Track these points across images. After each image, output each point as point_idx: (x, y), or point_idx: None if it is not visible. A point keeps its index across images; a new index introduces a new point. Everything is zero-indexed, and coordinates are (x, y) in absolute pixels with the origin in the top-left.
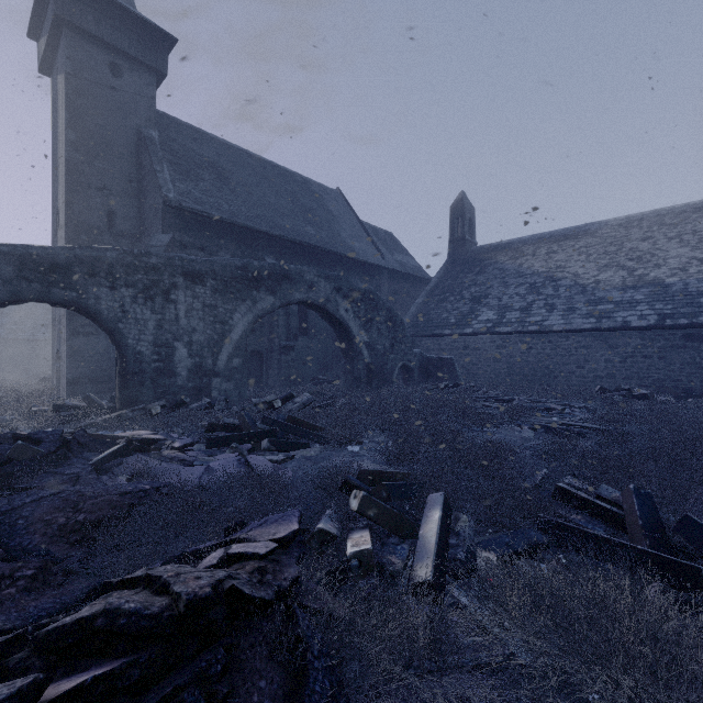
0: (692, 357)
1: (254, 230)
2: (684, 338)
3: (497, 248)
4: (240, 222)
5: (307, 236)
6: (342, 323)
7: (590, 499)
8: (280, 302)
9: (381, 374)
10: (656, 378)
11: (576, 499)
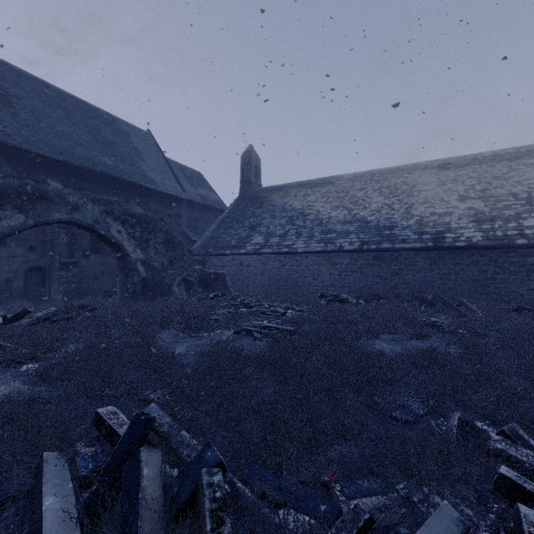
0: (378, 271)
1: (31, 152)
2: (374, 259)
3: (273, 190)
4: (11, 143)
5: (101, 165)
6: (114, 242)
7: (115, 425)
8: (34, 221)
9: (159, 286)
10: (358, 286)
11: (104, 426)
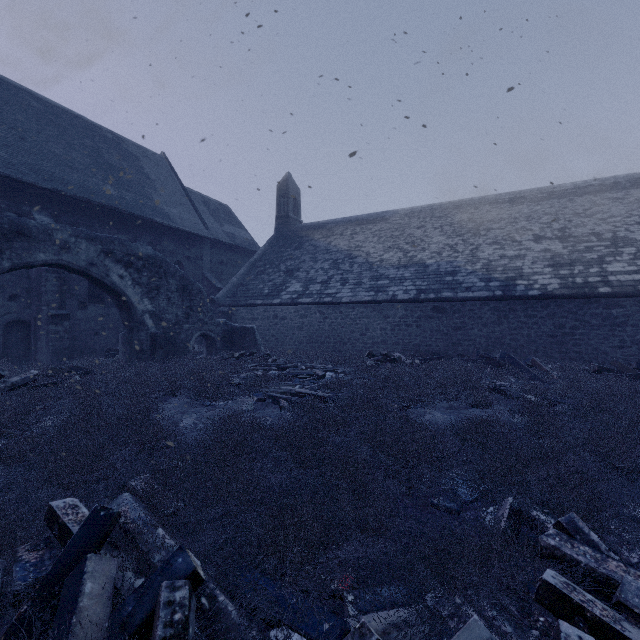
0: (438, 326)
1: (11, 178)
2: (433, 310)
3: (315, 227)
4: None
5: (102, 195)
6: (115, 290)
7: (70, 523)
8: (11, 263)
9: (173, 344)
10: (415, 343)
11: (58, 524)
